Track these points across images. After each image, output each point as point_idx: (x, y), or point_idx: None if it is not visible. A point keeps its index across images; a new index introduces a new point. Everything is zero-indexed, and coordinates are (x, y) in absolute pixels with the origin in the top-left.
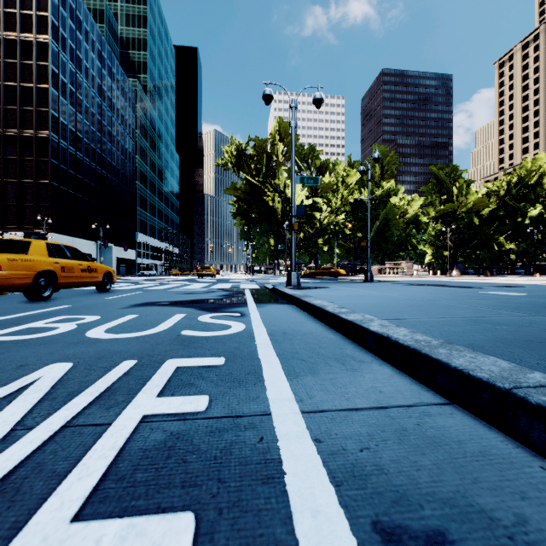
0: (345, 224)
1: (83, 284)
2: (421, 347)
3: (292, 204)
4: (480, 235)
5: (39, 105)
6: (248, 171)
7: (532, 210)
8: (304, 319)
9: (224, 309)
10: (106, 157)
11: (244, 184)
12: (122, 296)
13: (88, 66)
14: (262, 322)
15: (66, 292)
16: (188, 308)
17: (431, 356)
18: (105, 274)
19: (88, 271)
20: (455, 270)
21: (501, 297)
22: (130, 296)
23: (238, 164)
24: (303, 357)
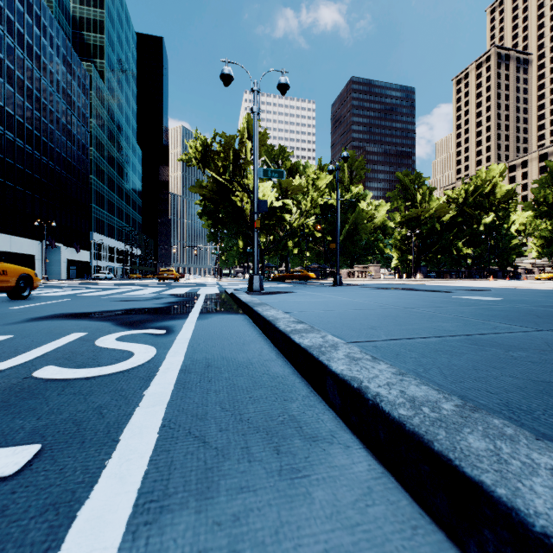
0: (316, 227)
1: None
2: (428, 429)
3: (254, 199)
4: (441, 240)
5: None
6: (215, 169)
7: (486, 217)
8: (250, 337)
9: (152, 322)
10: (53, 146)
11: (210, 182)
12: (34, 305)
13: (30, 42)
14: (186, 345)
15: None
16: (104, 322)
17: (460, 466)
18: (20, 277)
19: None
20: (419, 273)
21: (478, 302)
22: (46, 305)
23: (204, 160)
24: (209, 429)
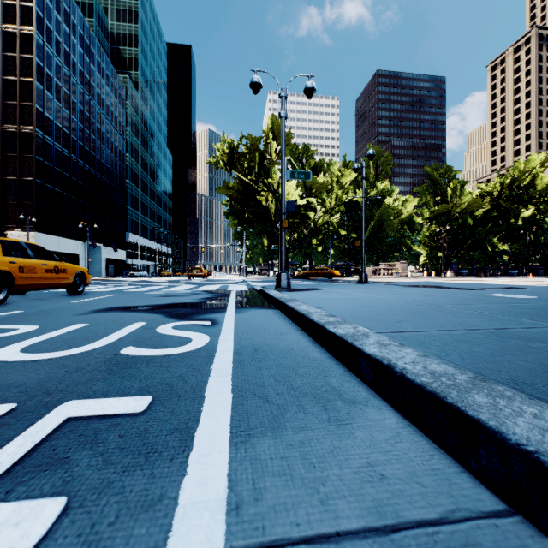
0: (340, 225)
1: (48, 286)
2: (443, 390)
3: (281, 200)
4: (474, 236)
5: (23, 99)
6: (241, 170)
7: (525, 211)
8: (286, 329)
9: (197, 315)
10: (94, 154)
11: (237, 183)
12: (91, 299)
13: (75, 60)
14: (233, 334)
15: (33, 294)
16: (156, 314)
17: (465, 411)
18: (77, 275)
19: (54, 272)
20: (450, 270)
21: (509, 300)
22: (101, 299)
23: (230, 162)
24: (269, 393)
